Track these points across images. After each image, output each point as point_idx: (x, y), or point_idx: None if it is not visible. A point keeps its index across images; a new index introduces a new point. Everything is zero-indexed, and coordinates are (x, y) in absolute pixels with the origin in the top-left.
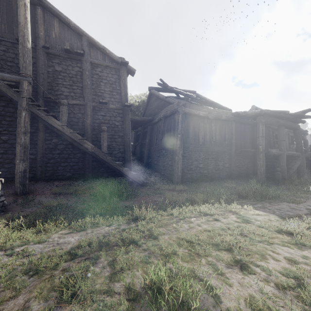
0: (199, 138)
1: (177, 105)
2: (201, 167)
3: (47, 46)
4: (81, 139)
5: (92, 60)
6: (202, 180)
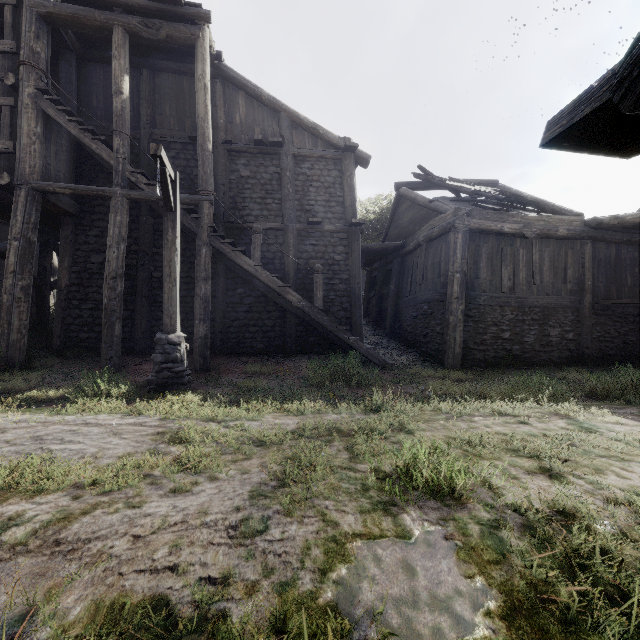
0: (503, 279)
1: (452, 216)
2: (506, 338)
3: (229, 140)
4: (282, 286)
5: (295, 151)
6: (509, 364)
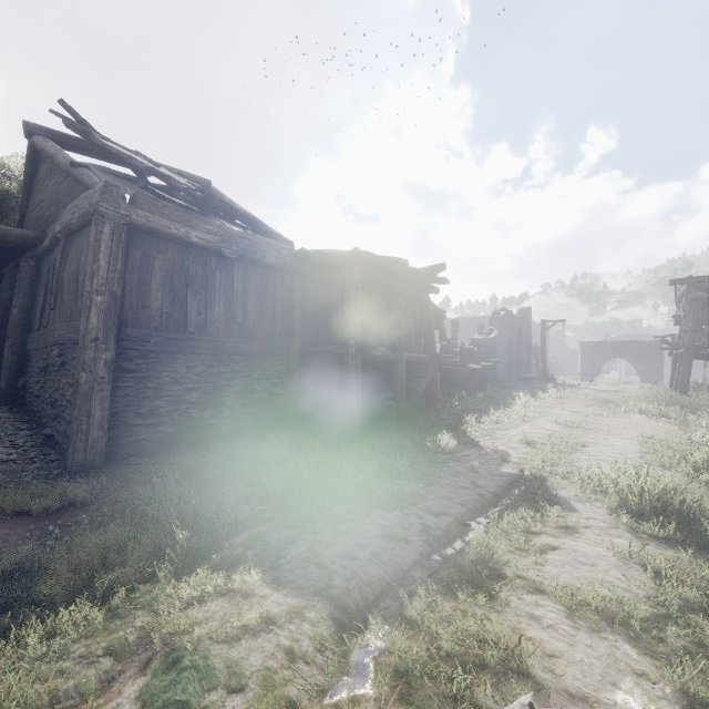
0: (189, 313)
1: (100, 194)
2: (194, 401)
3: None
4: None
5: None
6: (196, 441)
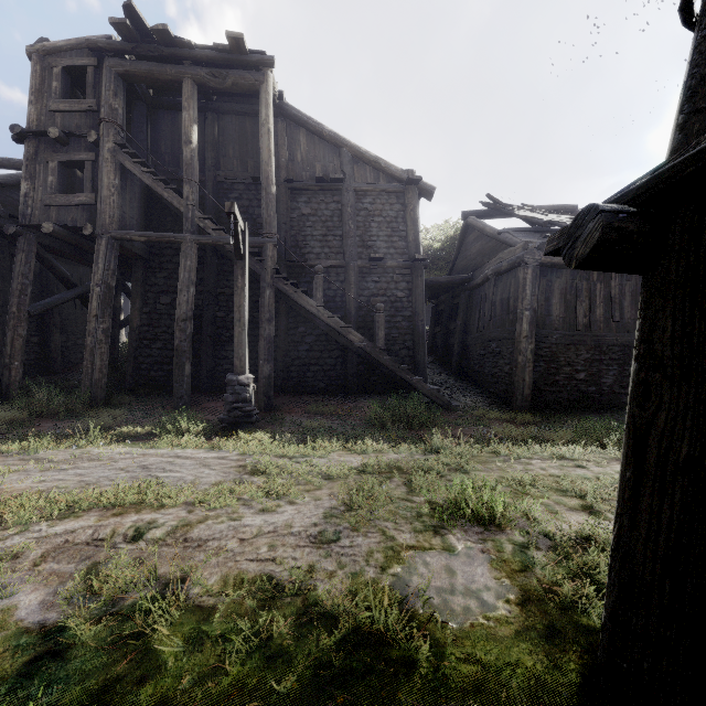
0: (577, 316)
1: (522, 249)
2: (581, 379)
3: (291, 179)
4: (344, 326)
5: (356, 186)
6: (584, 407)
